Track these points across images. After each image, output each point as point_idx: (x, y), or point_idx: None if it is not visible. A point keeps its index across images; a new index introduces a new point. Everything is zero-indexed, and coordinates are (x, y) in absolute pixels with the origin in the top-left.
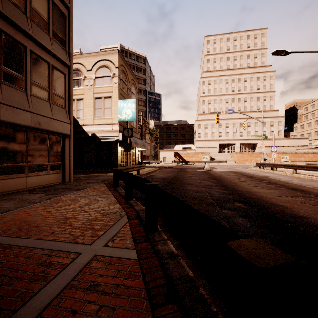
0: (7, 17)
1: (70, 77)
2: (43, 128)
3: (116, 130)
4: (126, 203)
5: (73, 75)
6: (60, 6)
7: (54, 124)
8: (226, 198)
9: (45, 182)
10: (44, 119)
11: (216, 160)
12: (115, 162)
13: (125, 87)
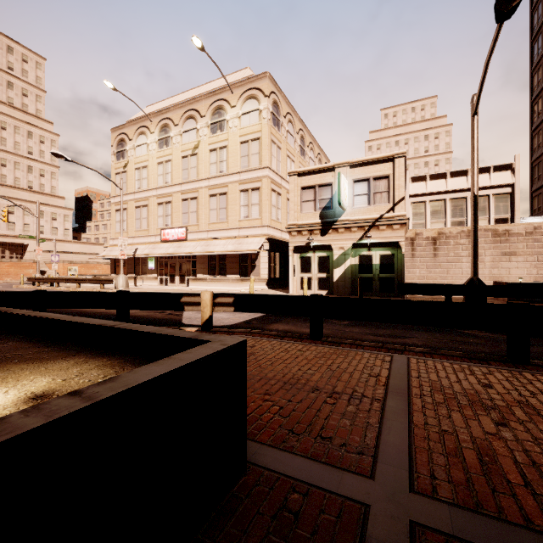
0: None
1: None
2: None
3: None
4: None
5: None
6: None
7: None
8: None
9: None
10: None
11: None
12: None
13: None
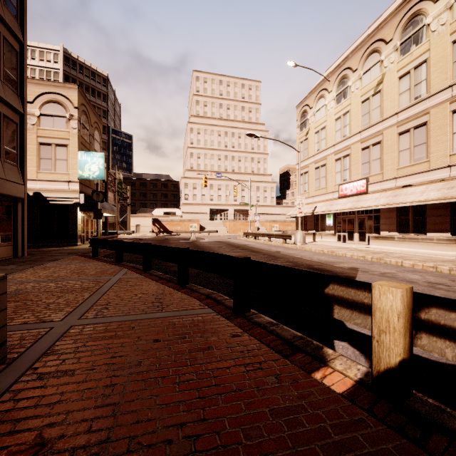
0: None
1: (24, 128)
2: None
3: (74, 190)
4: (119, 264)
5: None
6: (12, 41)
7: (7, 187)
8: None
9: None
10: None
11: (207, 229)
12: (74, 232)
13: (87, 132)
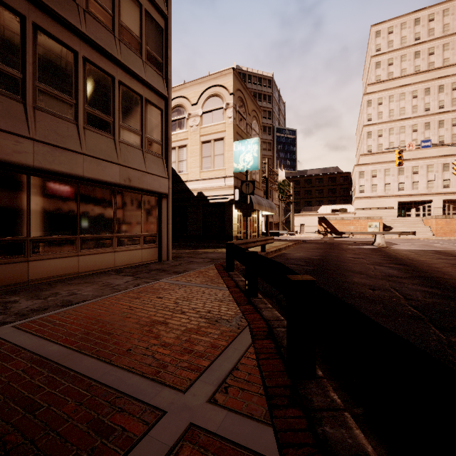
0: (91, 40)
1: (169, 114)
2: (134, 186)
3: (230, 186)
4: (248, 302)
5: (174, 114)
6: (156, 16)
7: (148, 180)
8: (445, 307)
9: (138, 259)
10: (136, 174)
11: (395, 229)
12: (229, 232)
13: (244, 121)
